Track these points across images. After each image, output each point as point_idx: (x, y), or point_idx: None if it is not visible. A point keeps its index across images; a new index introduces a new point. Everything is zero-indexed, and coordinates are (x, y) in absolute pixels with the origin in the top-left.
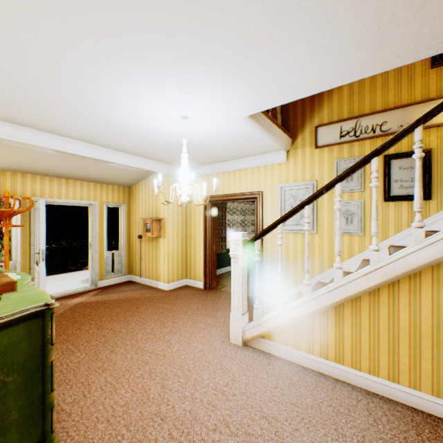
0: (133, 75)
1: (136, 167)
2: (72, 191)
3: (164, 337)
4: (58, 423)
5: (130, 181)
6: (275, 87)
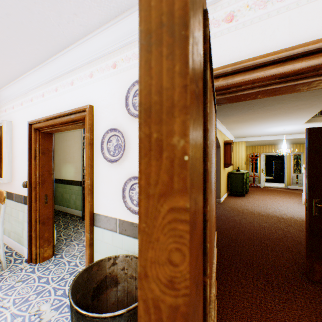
0: (260, 130)
1: (293, 138)
2: (275, 149)
3: (283, 197)
4: (247, 196)
5: (303, 142)
6: (292, 123)
